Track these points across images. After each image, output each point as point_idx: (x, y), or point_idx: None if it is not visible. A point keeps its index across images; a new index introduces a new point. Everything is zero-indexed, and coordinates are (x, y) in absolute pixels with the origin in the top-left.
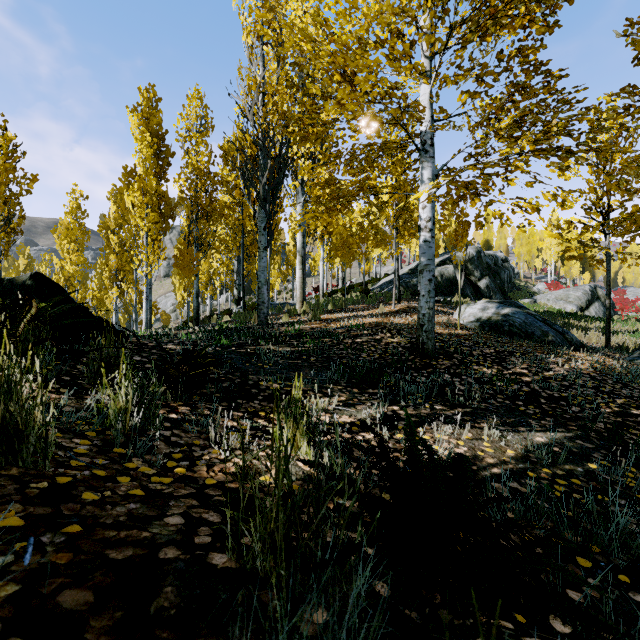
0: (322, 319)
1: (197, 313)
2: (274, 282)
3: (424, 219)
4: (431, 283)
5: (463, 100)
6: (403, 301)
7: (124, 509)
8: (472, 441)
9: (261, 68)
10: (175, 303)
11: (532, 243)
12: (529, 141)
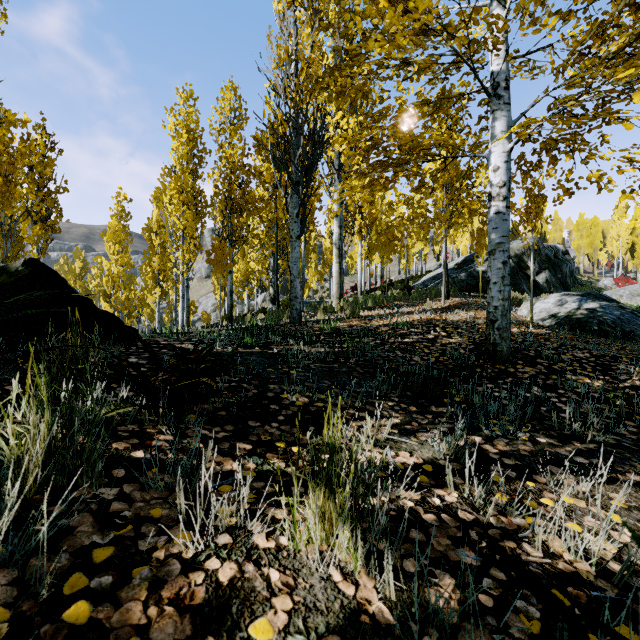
0: (361, 316)
1: (231, 311)
2: (310, 281)
3: (496, 184)
4: (506, 266)
5: (551, 25)
6: (451, 297)
7: None
8: (632, 513)
9: (293, 37)
10: (215, 303)
11: (594, 234)
12: None
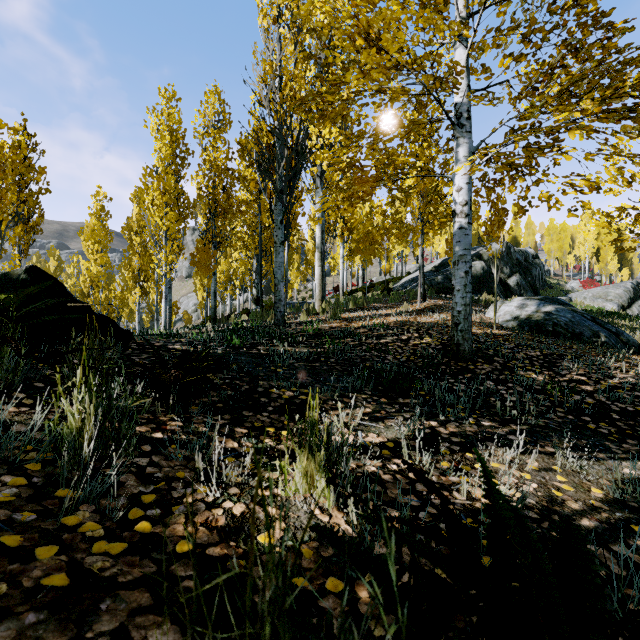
0: (342, 318)
1: (215, 312)
2: (293, 281)
3: (459, 203)
4: (468, 276)
5: (505, 65)
6: (428, 299)
7: (12, 628)
8: (540, 473)
9: (278, 52)
10: (197, 303)
11: (564, 239)
12: (594, 101)
